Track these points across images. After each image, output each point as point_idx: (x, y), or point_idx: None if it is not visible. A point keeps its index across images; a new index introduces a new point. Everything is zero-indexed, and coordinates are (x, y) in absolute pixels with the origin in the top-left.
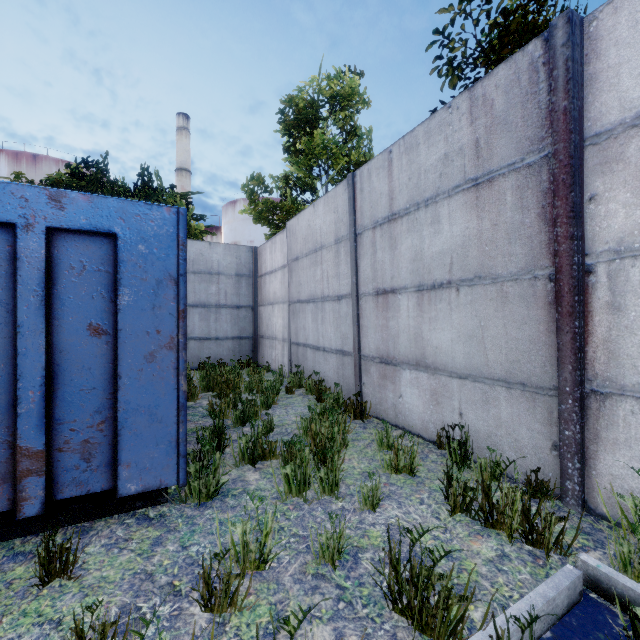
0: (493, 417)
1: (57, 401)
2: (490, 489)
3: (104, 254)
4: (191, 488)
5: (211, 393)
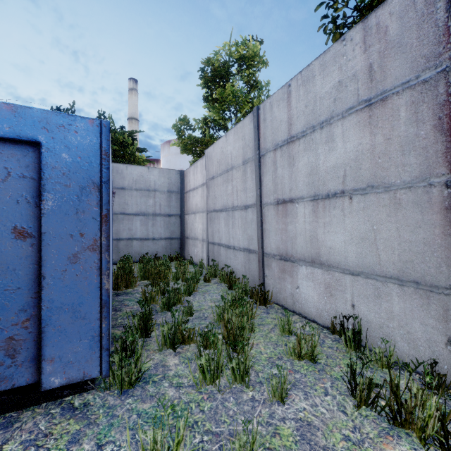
0: (385, 310)
1: None
2: (398, 389)
3: (29, 161)
4: (115, 376)
5: (147, 281)
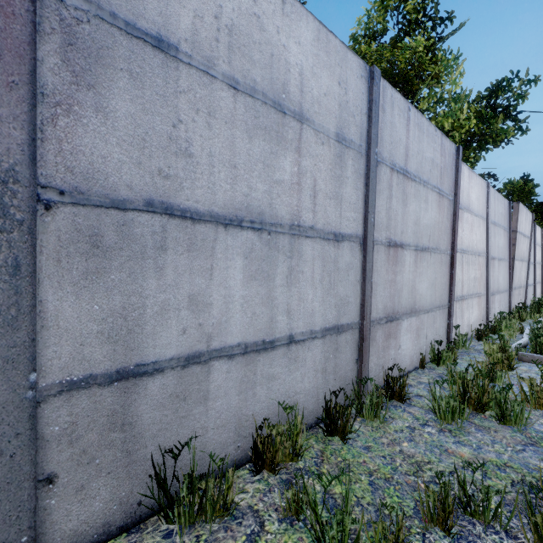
0: (435, 329)
1: None
2: (504, 348)
3: None
4: None
5: None
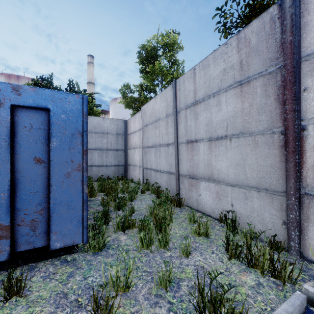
0: (250, 207)
1: (17, 198)
2: (251, 246)
3: (43, 119)
4: (90, 244)
5: (103, 193)
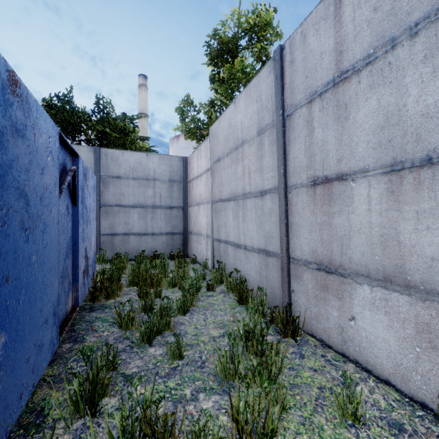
0: None
1: None
2: None
3: None
4: None
5: (136, 287)
